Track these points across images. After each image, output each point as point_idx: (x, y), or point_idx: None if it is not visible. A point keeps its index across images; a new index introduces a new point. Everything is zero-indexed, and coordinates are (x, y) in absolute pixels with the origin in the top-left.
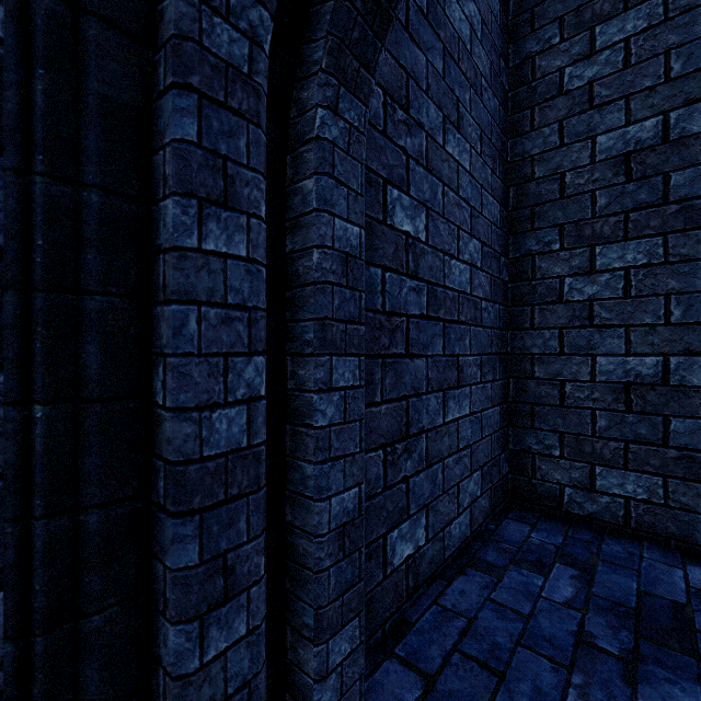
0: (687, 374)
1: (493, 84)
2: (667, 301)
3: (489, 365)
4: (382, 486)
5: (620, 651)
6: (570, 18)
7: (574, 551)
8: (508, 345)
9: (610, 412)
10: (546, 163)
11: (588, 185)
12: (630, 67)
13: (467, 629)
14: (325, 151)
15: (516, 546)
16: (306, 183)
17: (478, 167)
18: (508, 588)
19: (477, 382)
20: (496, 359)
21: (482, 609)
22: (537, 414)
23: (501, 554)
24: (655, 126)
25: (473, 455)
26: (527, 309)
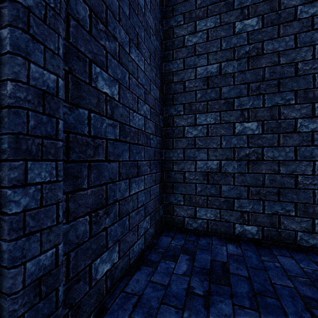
0: (227, 167)
1: (156, 34)
2: (221, 138)
3: (154, 165)
4: (88, 236)
5: (203, 292)
6: (187, 14)
7: (188, 246)
8: (163, 156)
9: (202, 184)
10: (178, 76)
11: (194, 88)
12: (208, 41)
13: (137, 302)
14: (19, 11)
15: (165, 249)
16: (2, 31)
17: (148, 70)
18: (159, 272)
19: (148, 173)
20: (157, 162)
21: (146, 288)
22: (175, 187)
23: (158, 255)
24: (217, 67)
25: (146, 209)
26: (171, 140)
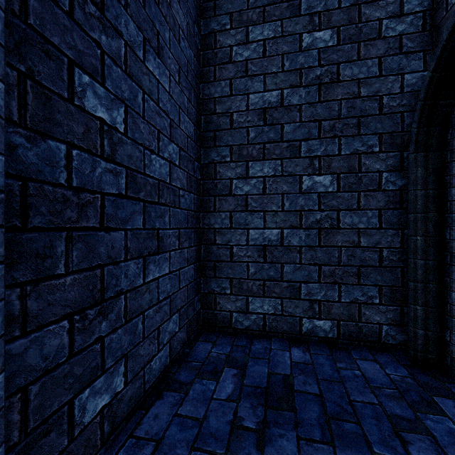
0: (291, 239)
1: (189, 39)
2: (283, 198)
3: (185, 236)
4: (68, 355)
5: (256, 424)
6: (236, 15)
7: (236, 355)
8: (201, 222)
9: (256, 263)
10: (222, 104)
11: (245, 123)
12: (266, 57)
13: (154, 452)
14: None
15: (201, 361)
16: None
17: (176, 91)
18: (192, 400)
19: (175, 249)
20: (192, 232)
21: (169, 427)
22: (217, 268)
23: (190, 372)
24: (277, 96)
25: (172, 302)
26: (212, 198)
